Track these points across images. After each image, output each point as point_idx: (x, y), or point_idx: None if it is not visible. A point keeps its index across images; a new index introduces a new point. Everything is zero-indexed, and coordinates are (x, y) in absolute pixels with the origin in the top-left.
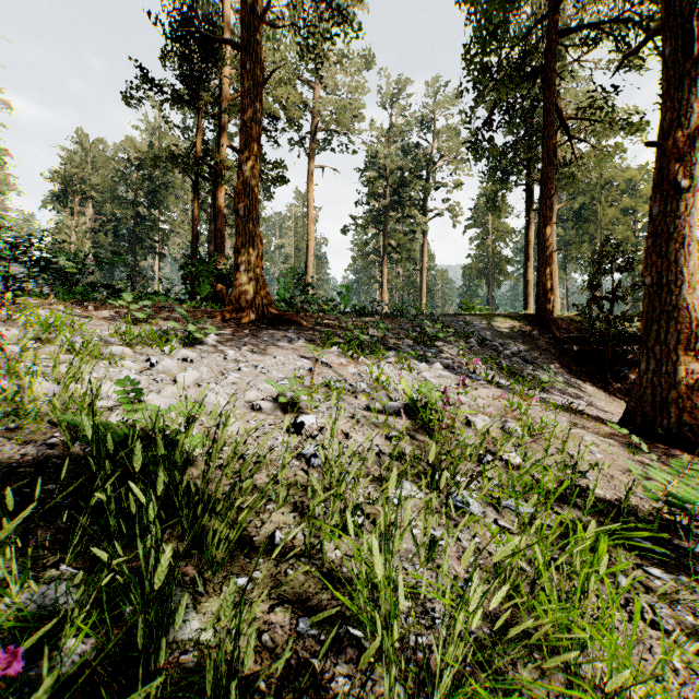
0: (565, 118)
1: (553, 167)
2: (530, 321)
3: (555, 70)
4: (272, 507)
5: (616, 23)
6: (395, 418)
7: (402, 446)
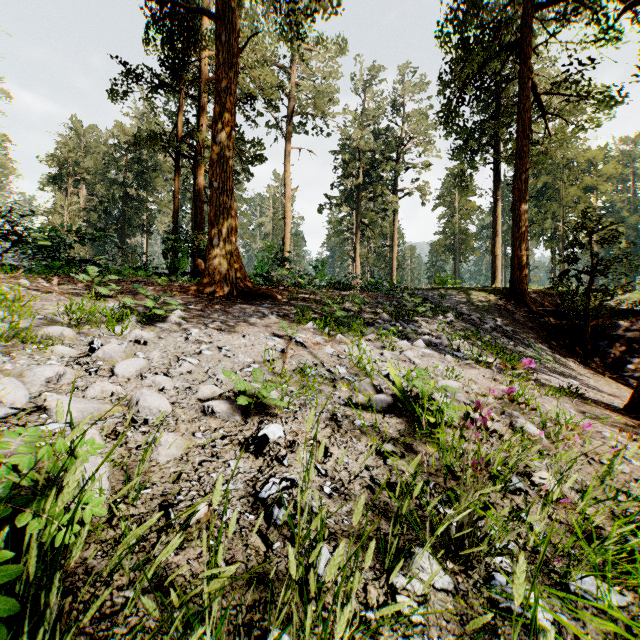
0: (538, 93)
1: (528, 141)
2: (504, 295)
3: (530, 44)
4: None
5: None
6: (384, 417)
7: (400, 466)
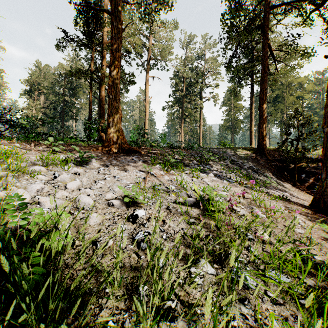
0: (272, 50)
1: (266, 74)
2: (255, 151)
3: (267, 26)
4: (107, 298)
5: (299, 2)
6: (191, 208)
7: (197, 228)
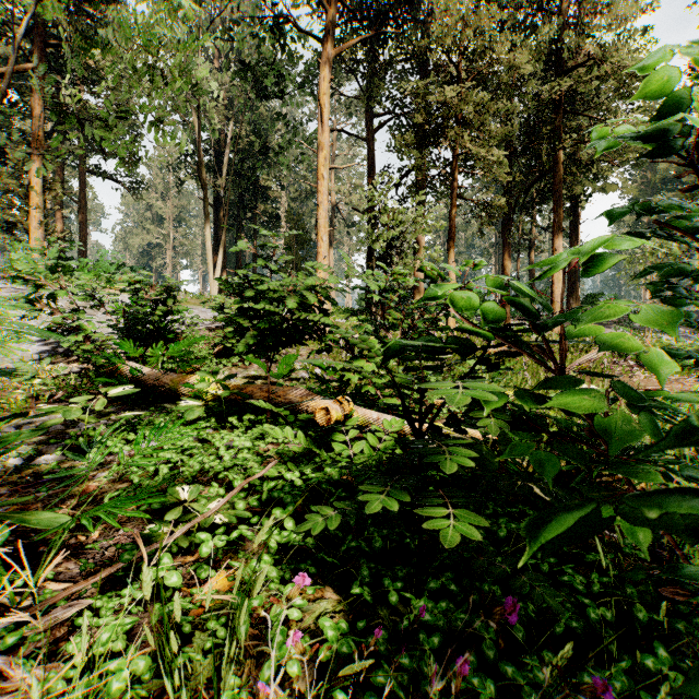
0: None
1: None
2: None
3: None
4: None
5: None
6: None
7: None
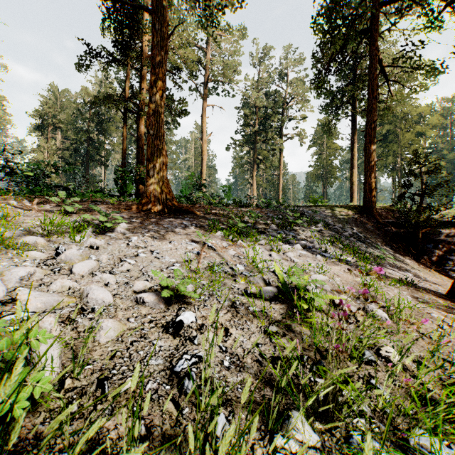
0: (383, 66)
1: (376, 100)
2: (359, 210)
3: (377, 31)
4: None
5: None
6: (271, 304)
7: (281, 343)
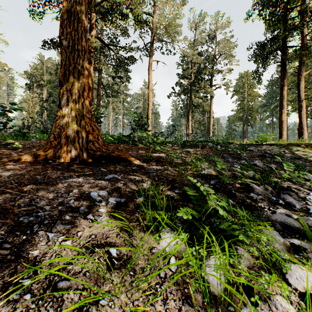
0: None
1: None
2: None
3: None
4: None
5: None
6: None
7: None
